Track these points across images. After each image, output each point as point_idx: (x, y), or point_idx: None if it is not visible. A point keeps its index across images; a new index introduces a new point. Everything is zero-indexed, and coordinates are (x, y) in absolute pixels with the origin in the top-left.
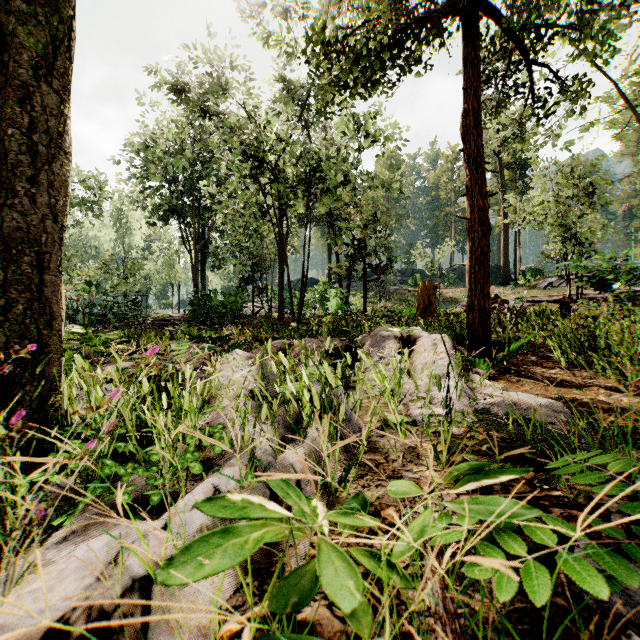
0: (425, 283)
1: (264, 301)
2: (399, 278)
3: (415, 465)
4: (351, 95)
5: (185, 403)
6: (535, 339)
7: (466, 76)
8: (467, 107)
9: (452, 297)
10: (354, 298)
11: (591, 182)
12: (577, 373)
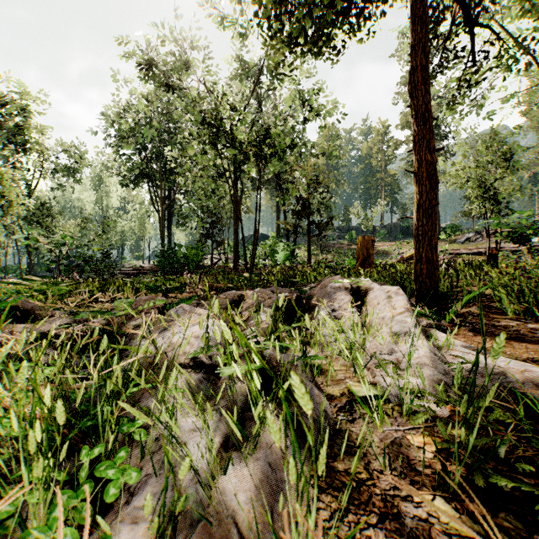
0: (364, 237)
1: (222, 253)
2: (337, 234)
3: (412, 485)
4: (301, 53)
5: (58, 418)
6: (472, 289)
7: (413, 34)
8: (414, 64)
9: (383, 250)
10: (299, 251)
11: (509, 148)
12: (529, 325)
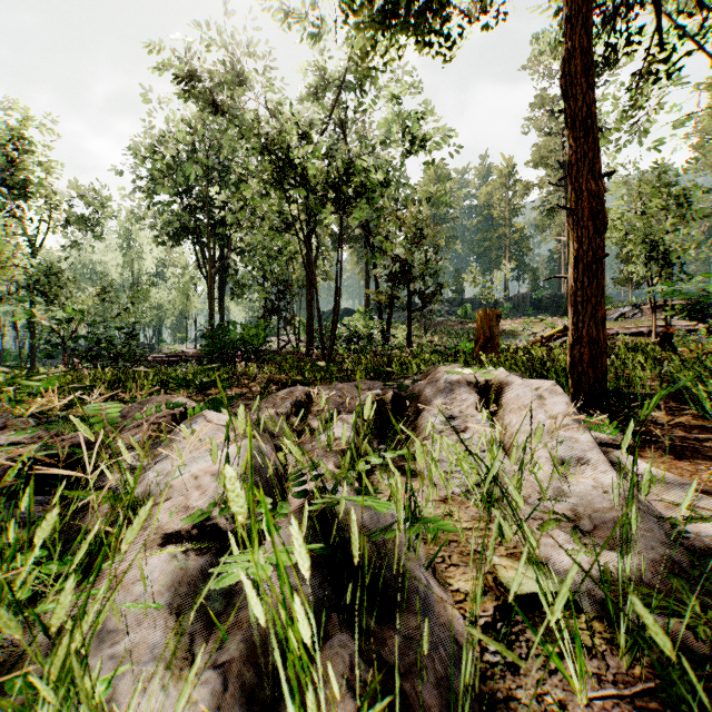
0: (486, 311)
1: (292, 334)
2: (446, 308)
3: None
4: (401, 30)
5: None
6: (645, 383)
7: (568, 2)
8: (570, 47)
9: (509, 330)
10: (395, 331)
11: (683, 190)
12: None
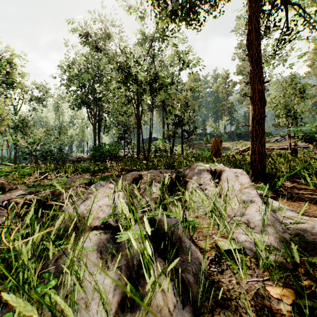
0: (216, 139)
1: (130, 149)
2: (198, 137)
3: None
4: (179, 21)
5: None
6: (284, 170)
7: (249, 9)
8: (250, 28)
9: (226, 147)
10: (176, 147)
11: (302, 86)
12: None
